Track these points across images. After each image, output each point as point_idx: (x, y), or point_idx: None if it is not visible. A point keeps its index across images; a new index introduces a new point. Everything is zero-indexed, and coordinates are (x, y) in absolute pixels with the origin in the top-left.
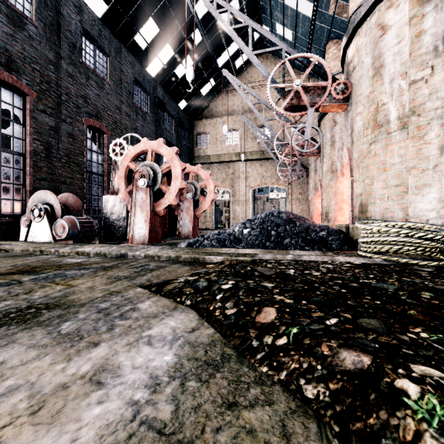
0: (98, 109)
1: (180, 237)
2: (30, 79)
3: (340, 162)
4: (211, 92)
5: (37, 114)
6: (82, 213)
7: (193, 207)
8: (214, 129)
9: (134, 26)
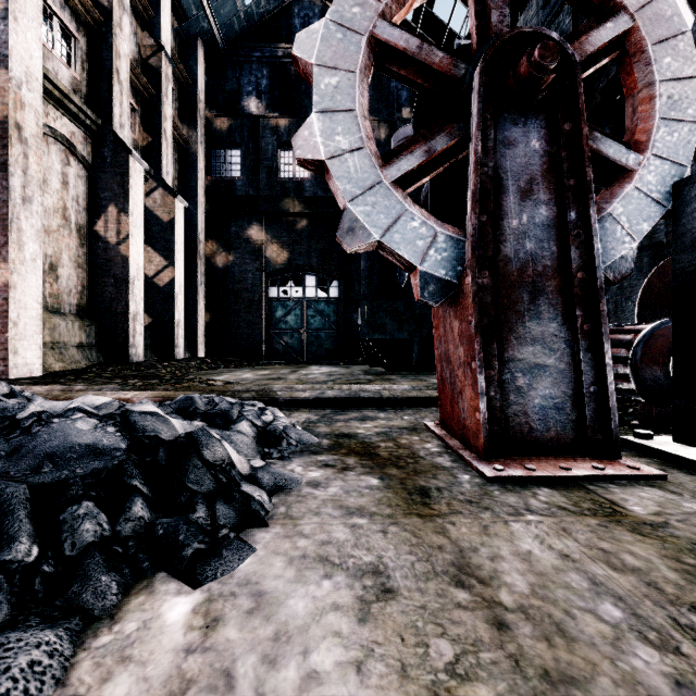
0: None
1: None
2: None
3: None
4: None
5: None
6: None
7: None
8: None
9: None
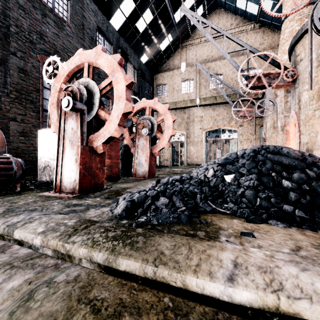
0: (56, 49)
1: (135, 178)
2: None
3: None
4: (169, 48)
5: None
6: (3, 150)
7: (149, 144)
8: (171, 80)
9: None
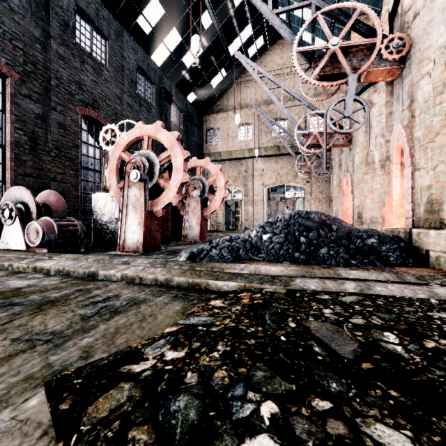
0: (95, 98)
1: (186, 242)
2: (10, 58)
3: (378, 151)
4: (222, 84)
5: (19, 100)
6: (65, 214)
7: (200, 206)
8: (225, 124)
9: (137, 6)
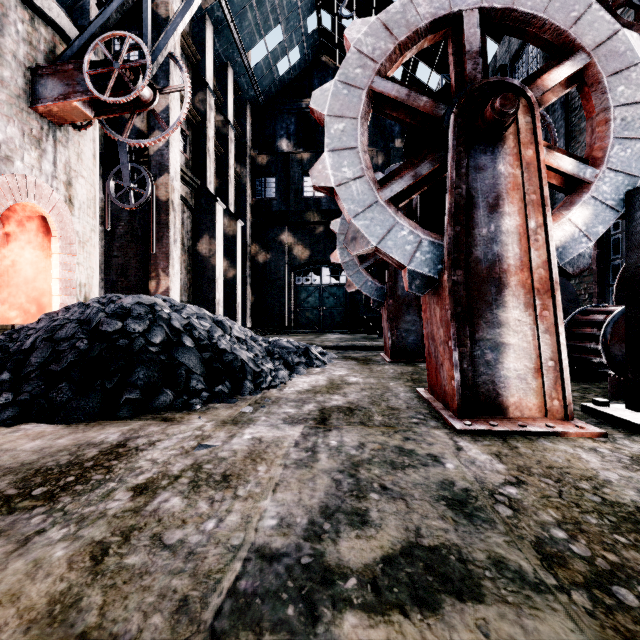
0: None
1: None
2: None
3: None
4: None
5: None
6: None
7: None
8: None
9: None
